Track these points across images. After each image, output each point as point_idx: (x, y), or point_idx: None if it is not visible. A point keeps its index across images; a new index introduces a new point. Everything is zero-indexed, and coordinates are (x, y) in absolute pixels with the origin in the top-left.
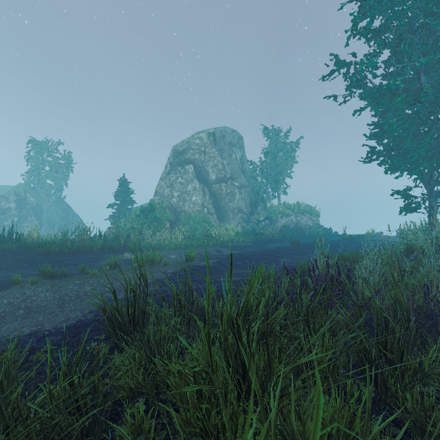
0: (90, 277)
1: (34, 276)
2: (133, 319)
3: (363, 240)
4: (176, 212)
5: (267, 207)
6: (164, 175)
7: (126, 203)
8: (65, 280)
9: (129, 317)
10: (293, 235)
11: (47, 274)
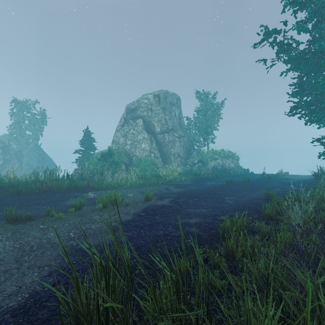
0: (55, 220)
1: (0, 218)
2: (105, 323)
3: (278, 179)
4: (129, 157)
5: (200, 153)
6: (120, 127)
7: (89, 149)
8: (29, 225)
9: (100, 321)
10: (222, 175)
11: (10, 218)
